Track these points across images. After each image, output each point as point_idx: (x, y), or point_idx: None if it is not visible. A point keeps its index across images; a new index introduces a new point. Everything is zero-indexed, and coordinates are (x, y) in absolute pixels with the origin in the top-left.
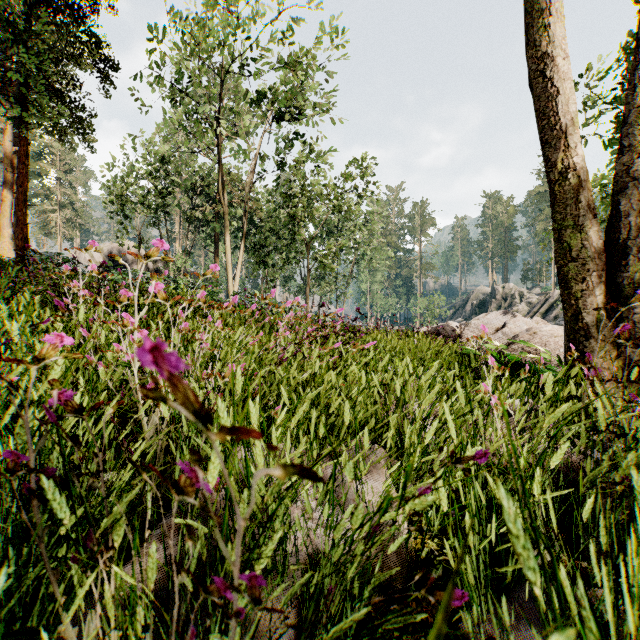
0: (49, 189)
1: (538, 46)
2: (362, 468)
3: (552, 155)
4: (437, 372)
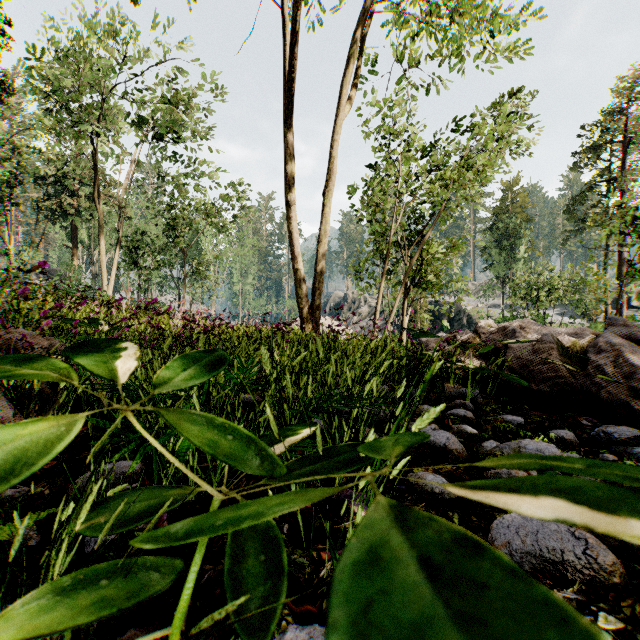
0: None
1: (290, 228)
2: None
3: (294, 264)
4: None
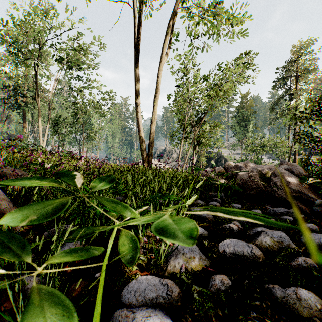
0: None
1: (137, 116)
2: None
3: (139, 134)
4: None
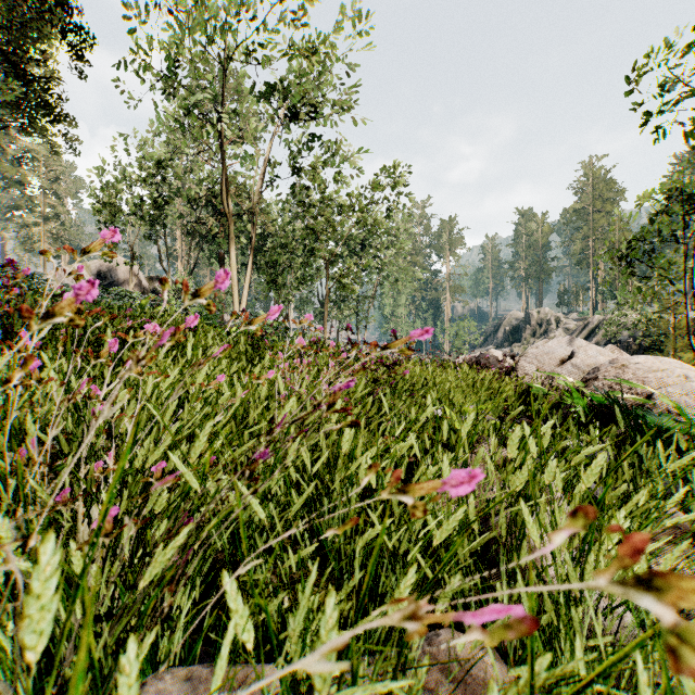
0: (32, 199)
1: None
2: None
3: None
4: (495, 417)
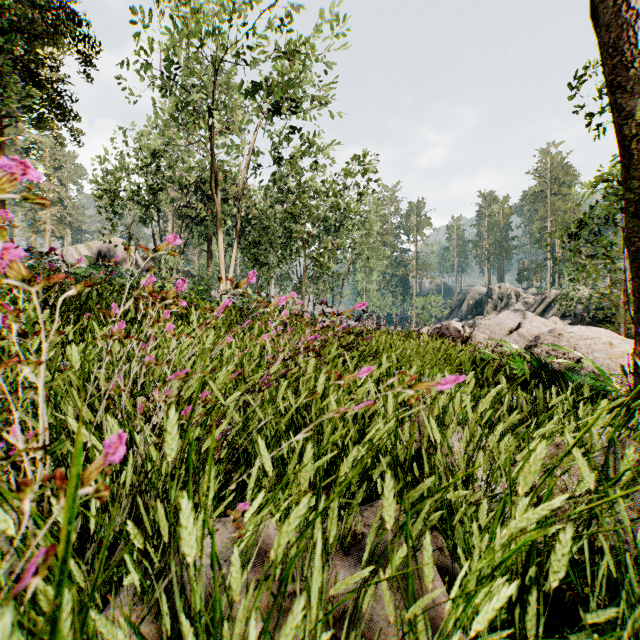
0: (38, 186)
1: None
2: (417, 629)
3: (626, 102)
4: None
